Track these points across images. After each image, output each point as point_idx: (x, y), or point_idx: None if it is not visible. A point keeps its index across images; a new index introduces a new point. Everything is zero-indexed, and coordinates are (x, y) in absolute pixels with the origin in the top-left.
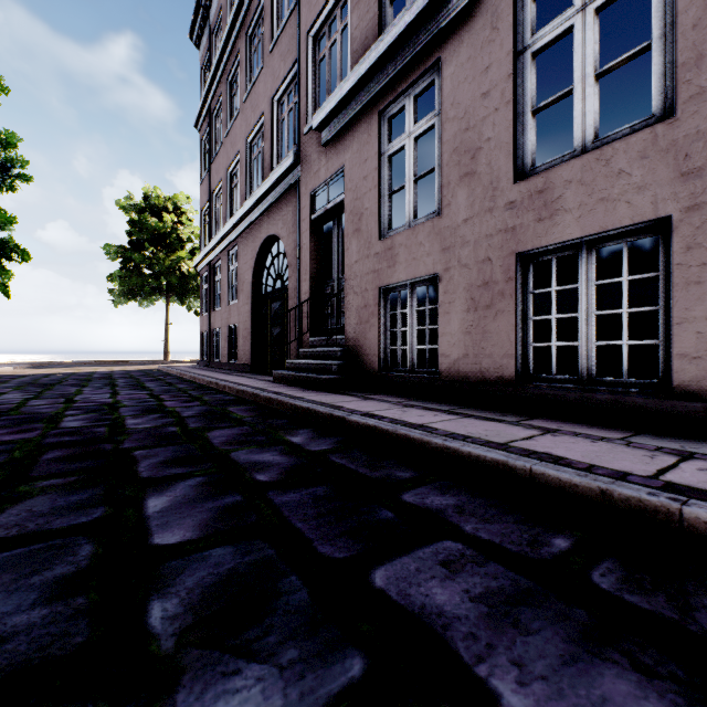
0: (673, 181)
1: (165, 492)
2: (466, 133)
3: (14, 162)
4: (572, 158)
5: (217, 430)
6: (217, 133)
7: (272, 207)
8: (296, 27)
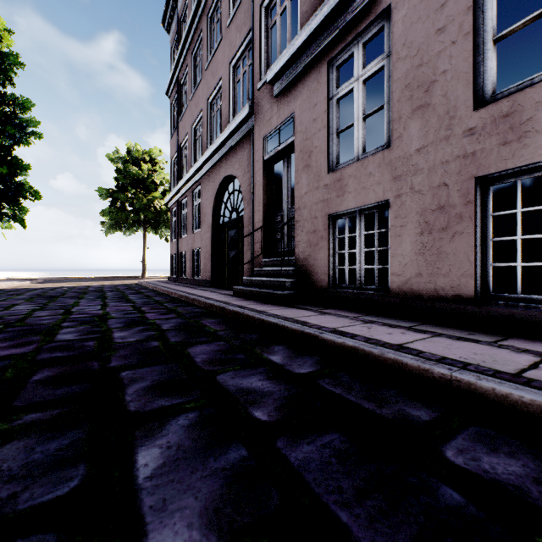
0: None
1: (155, 437)
2: (419, 68)
3: (29, 122)
4: None
5: (196, 345)
6: (183, 97)
7: (229, 152)
8: (250, 2)
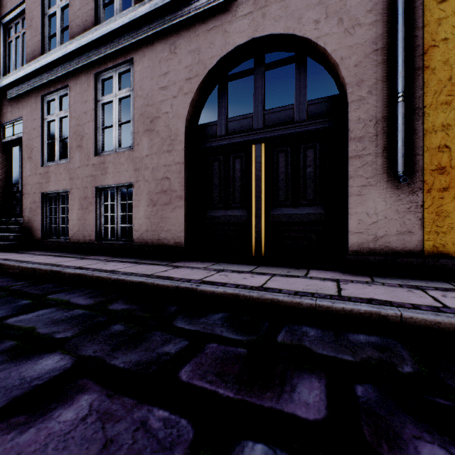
0: (133, 171)
1: None
2: (79, 126)
3: None
4: (113, 152)
5: None
6: None
7: None
8: None
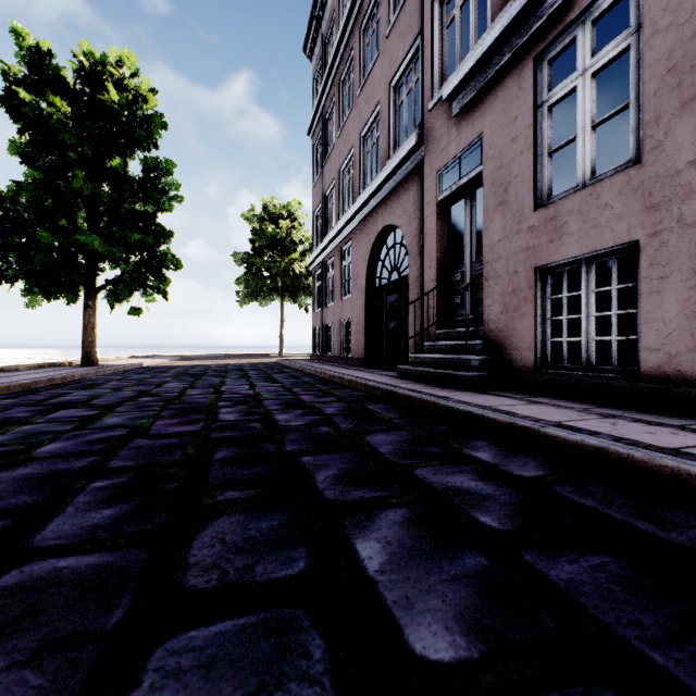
0: None
1: (368, 530)
2: (694, 40)
3: (171, 186)
4: None
5: (373, 434)
6: (328, 135)
7: (389, 196)
8: None
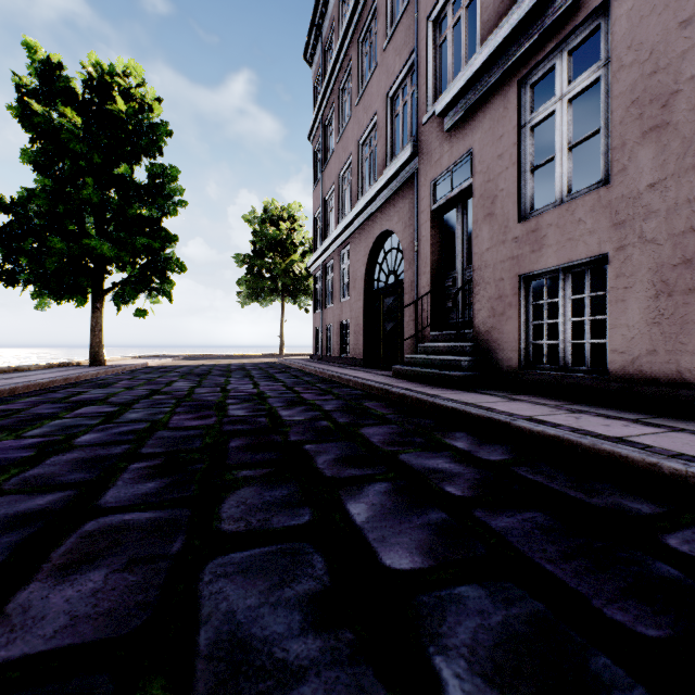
0: None
1: (358, 497)
2: (653, 77)
3: (176, 192)
4: None
5: (367, 427)
6: (328, 141)
7: (386, 203)
8: (413, 16)
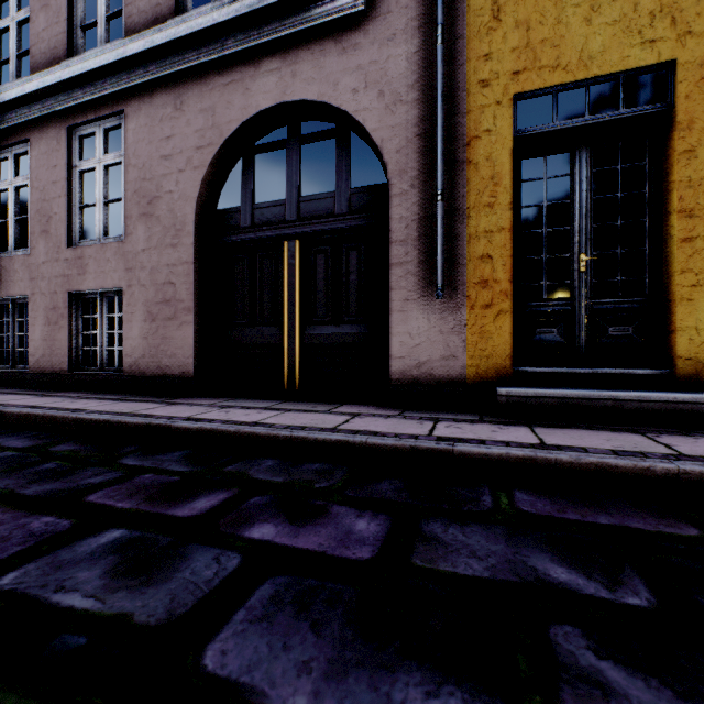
0: (125, 271)
1: None
2: (45, 202)
3: None
4: (96, 243)
5: None
6: None
7: None
8: None
